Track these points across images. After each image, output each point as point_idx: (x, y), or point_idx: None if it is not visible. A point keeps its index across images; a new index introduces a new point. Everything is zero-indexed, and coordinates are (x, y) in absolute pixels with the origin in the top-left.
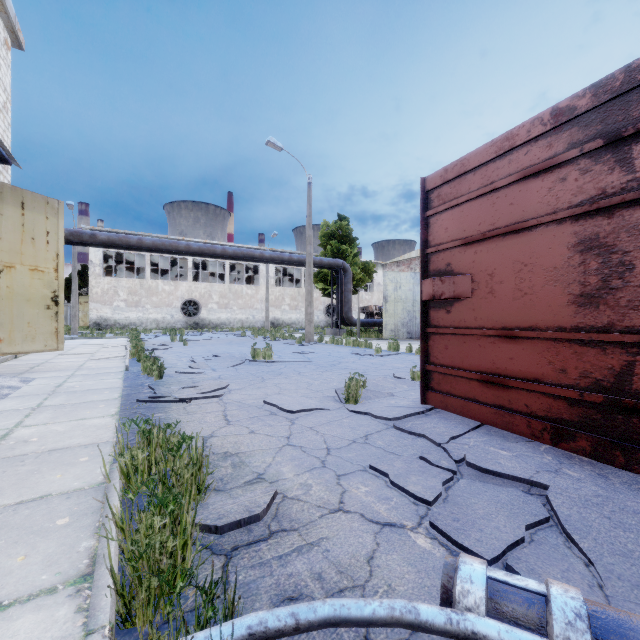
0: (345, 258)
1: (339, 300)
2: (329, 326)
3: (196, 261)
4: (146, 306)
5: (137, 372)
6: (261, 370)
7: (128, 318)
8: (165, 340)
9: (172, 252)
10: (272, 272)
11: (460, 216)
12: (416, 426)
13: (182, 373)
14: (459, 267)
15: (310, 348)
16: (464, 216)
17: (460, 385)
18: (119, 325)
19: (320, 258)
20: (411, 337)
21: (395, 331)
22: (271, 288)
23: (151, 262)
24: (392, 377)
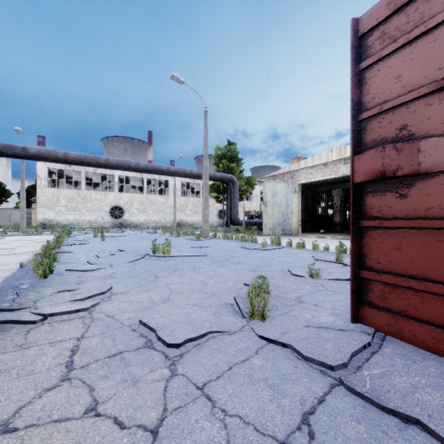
0: (233, 173)
1: (229, 205)
2: (220, 226)
3: (121, 177)
4: (82, 210)
5: (30, 269)
6: (157, 266)
7: (68, 219)
8: (90, 236)
9: (95, 165)
10: (178, 186)
11: (429, 49)
12: (383, 385)
13: (73, 271)
14: (427, 127)
15: (206, 243)
16: (439, 46)
17: (429, 305)
18: (60, 225)
19: (214, 173)
20: (285, 233)
21: (273, 229)
22: (178, 198)
23: (89, 178)
24: (287, 273)
